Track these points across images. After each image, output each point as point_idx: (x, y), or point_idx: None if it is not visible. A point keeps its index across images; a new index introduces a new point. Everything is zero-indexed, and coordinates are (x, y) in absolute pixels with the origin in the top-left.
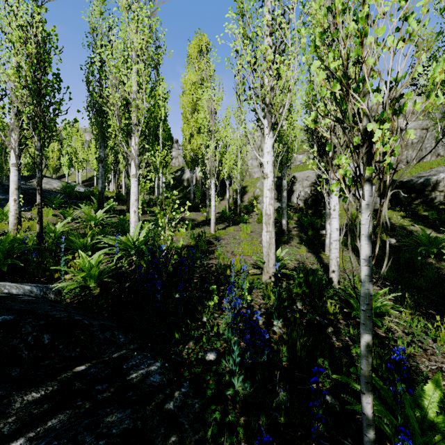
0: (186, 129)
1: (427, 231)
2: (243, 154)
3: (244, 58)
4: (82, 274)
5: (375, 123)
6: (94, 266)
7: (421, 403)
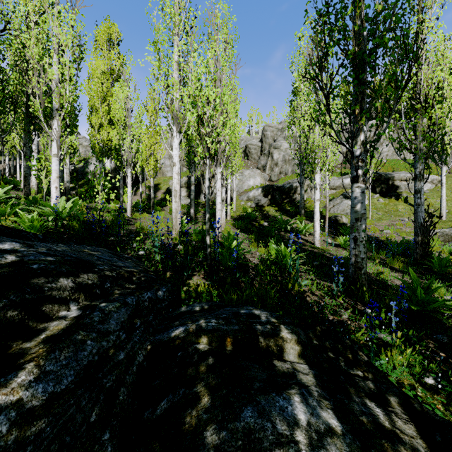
0: (95, 118)
1: (287, 218)
2: (156, 151)
3: (159, 82)
4: (28, 223)
5: (208, 137)
6: (34, 221)
7: (231, 247)
